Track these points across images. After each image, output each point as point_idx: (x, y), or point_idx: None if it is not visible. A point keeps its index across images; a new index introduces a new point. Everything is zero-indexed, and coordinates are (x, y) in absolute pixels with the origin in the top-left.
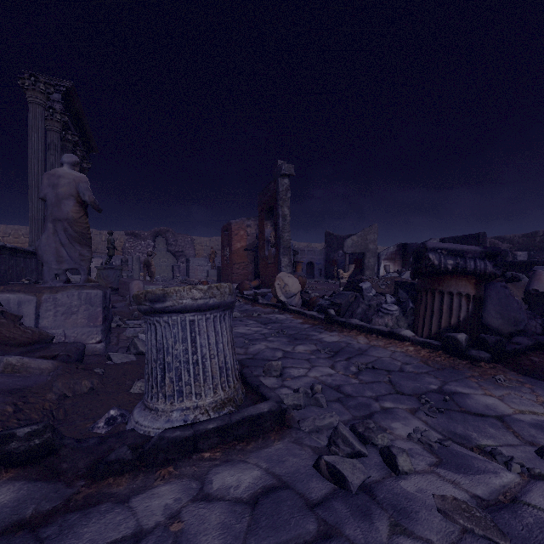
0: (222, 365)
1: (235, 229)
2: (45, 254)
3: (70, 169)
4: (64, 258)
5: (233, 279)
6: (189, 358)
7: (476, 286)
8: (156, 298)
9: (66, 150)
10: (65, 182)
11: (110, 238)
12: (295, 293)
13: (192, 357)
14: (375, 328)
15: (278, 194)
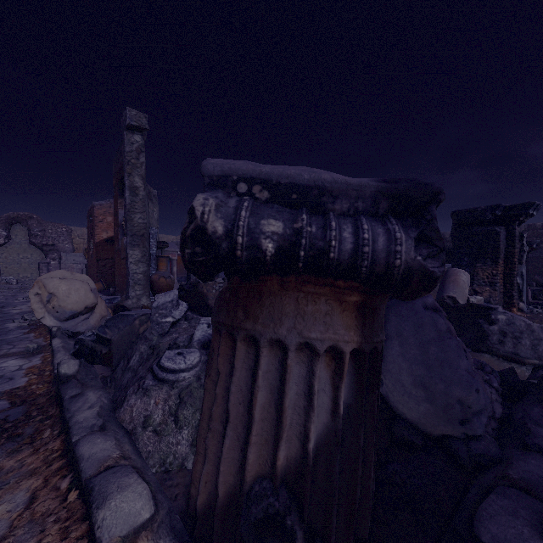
0: None
1: (99, 214)
2: None
3: None
4: None
5: (96, 280)
6: None
7: (362, 317)
8: None
9: None
10: None
11: None
12: (76, 311)
13: None
14: (76, 454)
15: (124, 155)
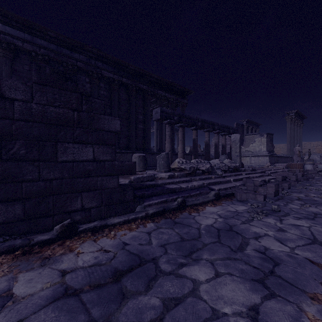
0: (311, 168)
1: None
2: (294, 159)
3: (297, 147)
4: (296, 159)
5: None
6: (307, 167)
7: None
8: (304, 163)
9: (295, 125)
10: (297, 149)
11: (309, 151)
12: None
13: (307, 167)
14: None
15: None
